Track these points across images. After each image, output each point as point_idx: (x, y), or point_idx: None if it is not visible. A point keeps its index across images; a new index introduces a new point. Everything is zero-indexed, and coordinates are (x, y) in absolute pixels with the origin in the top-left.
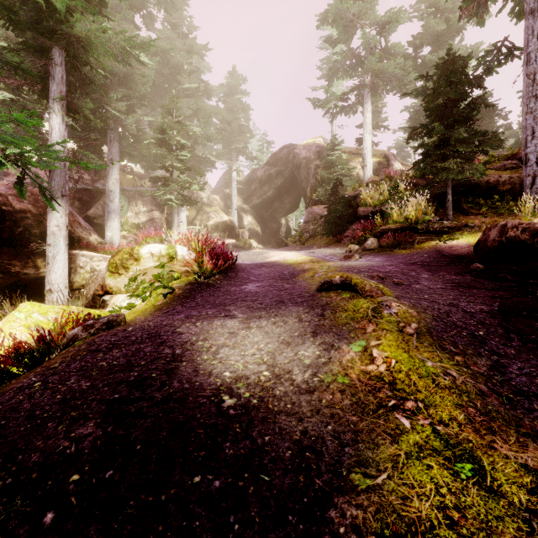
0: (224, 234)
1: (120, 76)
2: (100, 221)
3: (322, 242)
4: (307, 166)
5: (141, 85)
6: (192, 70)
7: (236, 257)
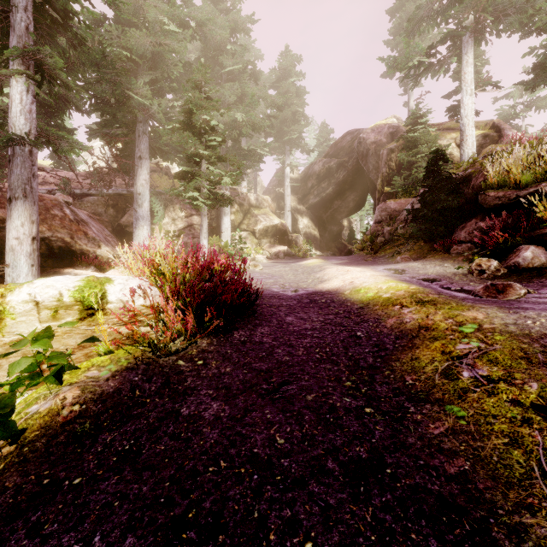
0: (275, 240)
1: (147, 56)
2: (132, 229)
3: (407, 250)
4: (376, 153)
5: (173, 66)
6: (236, 50)
7: (256, 292)
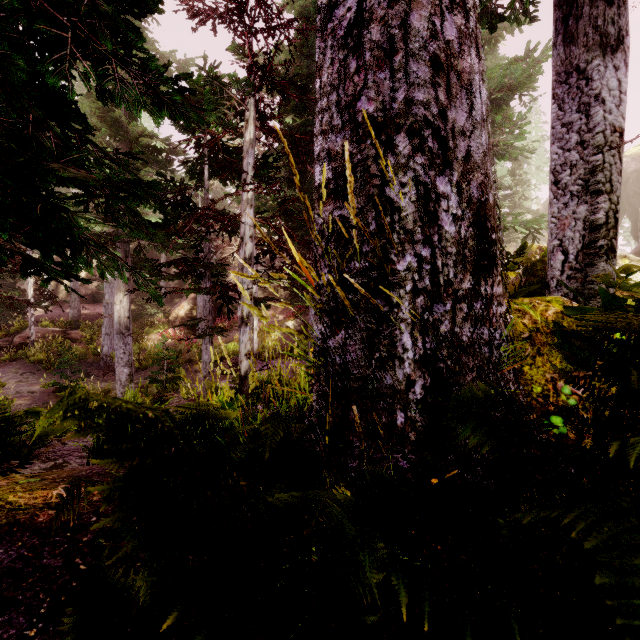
0: None
1: None
2: None
3: None
4: (638, 180)
5: None
6: None
7: None
